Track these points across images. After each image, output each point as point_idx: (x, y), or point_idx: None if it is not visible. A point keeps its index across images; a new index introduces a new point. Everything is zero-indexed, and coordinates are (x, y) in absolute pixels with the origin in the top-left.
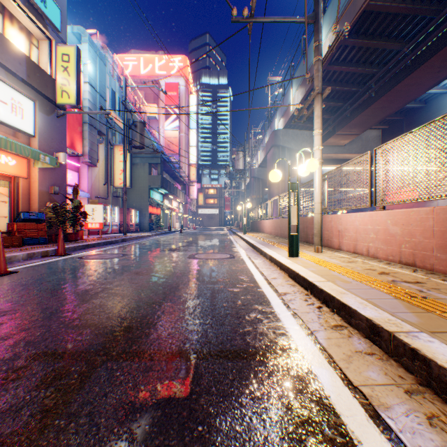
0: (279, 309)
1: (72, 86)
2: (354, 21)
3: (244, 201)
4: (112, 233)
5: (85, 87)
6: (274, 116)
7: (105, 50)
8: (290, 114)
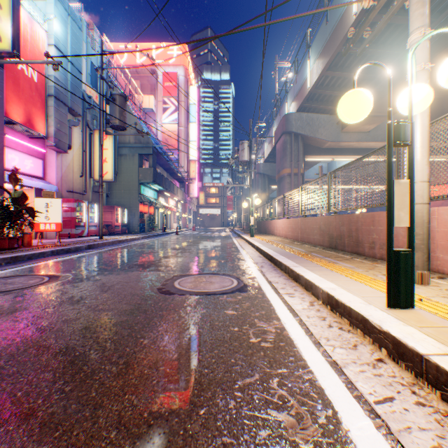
0: None
1: (4, 24)
2: None
3: (250, 198)
4: (88, 236)
5: (50, 51)
6: (284, 100)
7: (91, 27)
8: (307, 92)
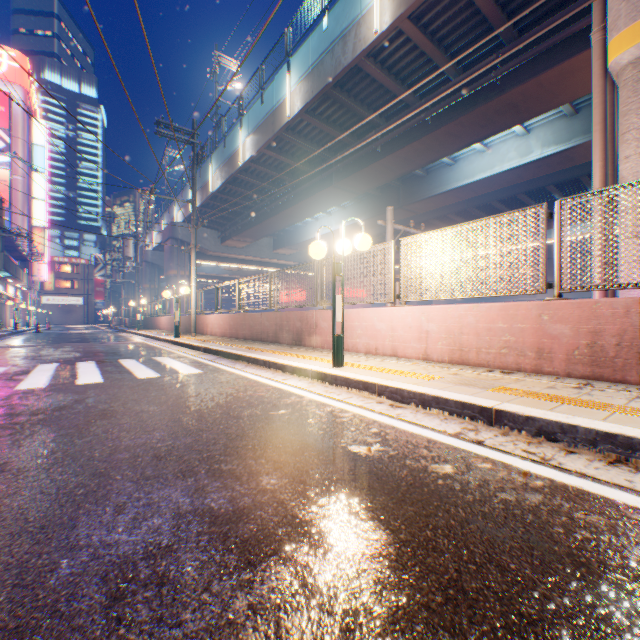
0: (166, 348)
1: None
2: (230, 179)
3: (137, 294)
4: None
5: None
6: (174, 203)
7: None
8: (190, 213)
